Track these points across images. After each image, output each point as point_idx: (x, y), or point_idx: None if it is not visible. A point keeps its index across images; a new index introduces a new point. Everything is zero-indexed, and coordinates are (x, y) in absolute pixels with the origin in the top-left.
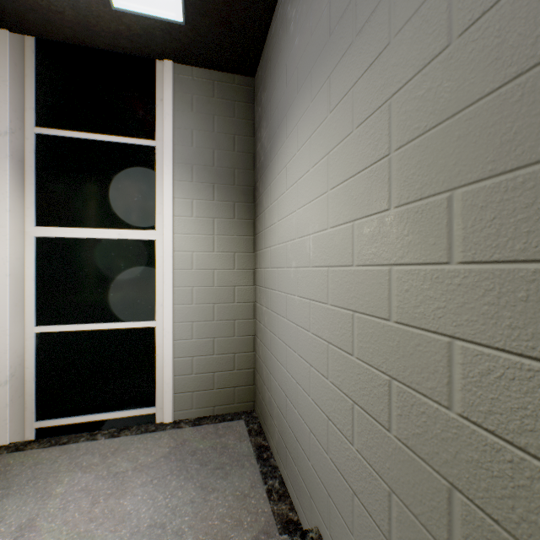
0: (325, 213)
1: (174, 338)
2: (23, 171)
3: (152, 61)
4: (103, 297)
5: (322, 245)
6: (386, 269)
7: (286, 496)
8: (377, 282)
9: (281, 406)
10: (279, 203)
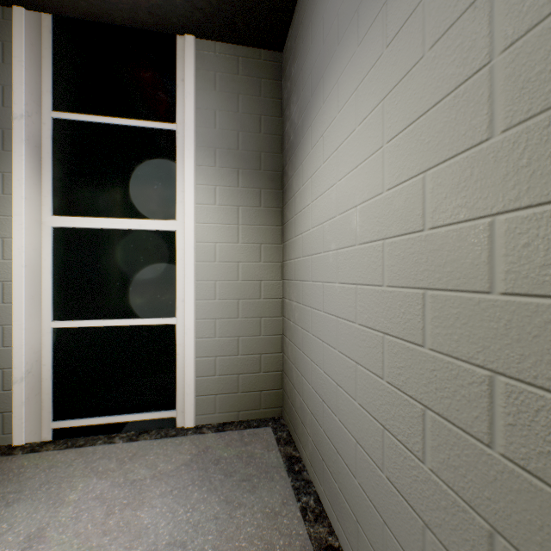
0: (378, 175)
1: (195, 336)
2: (39, 158)
3: (172, 39)
4: (121, 291)
5: (375, 214)
6: (483, 223)
7: (323, 517)
8: (467, 243)
9: (316, 412)
10: (314, 181)
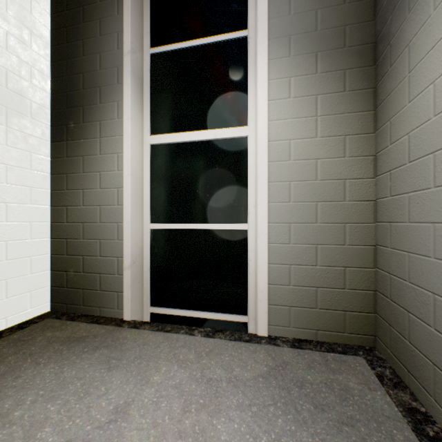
0: None
1: (268, 241)
2: (141, 88)
3: None
4: (200, 198)
5: None
6: None
7: None
8: None
9: None
10: None
